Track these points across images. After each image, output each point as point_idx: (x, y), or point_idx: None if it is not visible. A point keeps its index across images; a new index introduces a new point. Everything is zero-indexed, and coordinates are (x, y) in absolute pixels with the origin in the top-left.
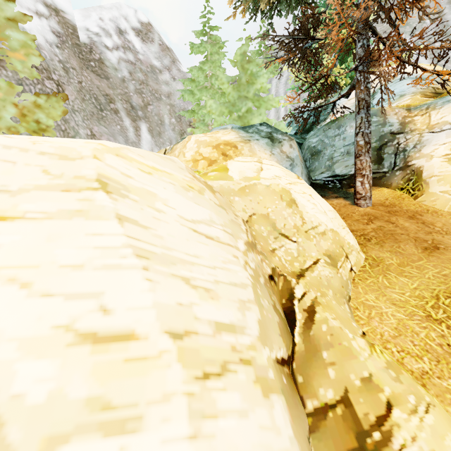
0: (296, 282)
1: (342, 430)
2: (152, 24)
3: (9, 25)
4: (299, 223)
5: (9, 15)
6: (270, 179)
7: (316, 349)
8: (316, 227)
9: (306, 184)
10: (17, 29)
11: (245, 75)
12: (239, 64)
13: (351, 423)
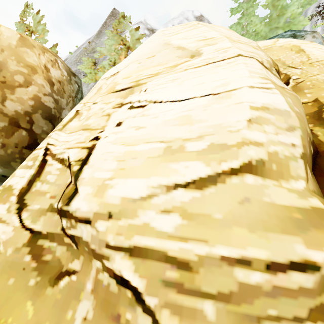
0: (293, 75)
1: (310, 108)
2: (203, 15)
3: (137, 42)
4: (304, 60)
5: (137, 37)
6: (283, 42)
7: (300, 90)
8: (321, 61)
9: (318, 45)
10: (139, 43)
11: (276, 10)
12: (270, 5)
13: (316, 105)
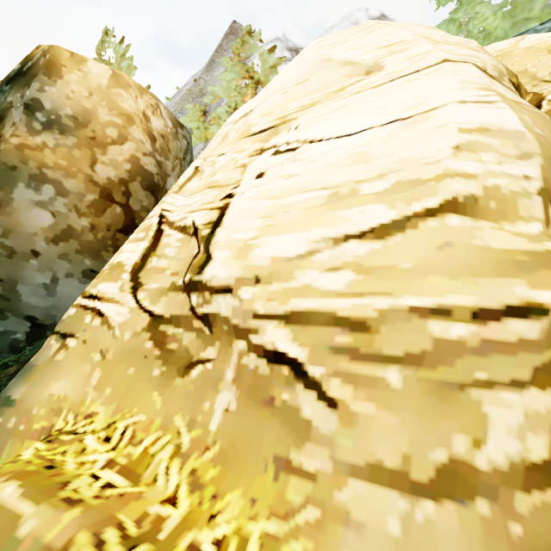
0: (549, 93)
1: None
2: (385, 14)
3: (271, 72)
4: None
5: (271, 64)
6: (534, 41)
7: None
8: None
9: None
10: (276, 72)
11: None
12: None
13: None
